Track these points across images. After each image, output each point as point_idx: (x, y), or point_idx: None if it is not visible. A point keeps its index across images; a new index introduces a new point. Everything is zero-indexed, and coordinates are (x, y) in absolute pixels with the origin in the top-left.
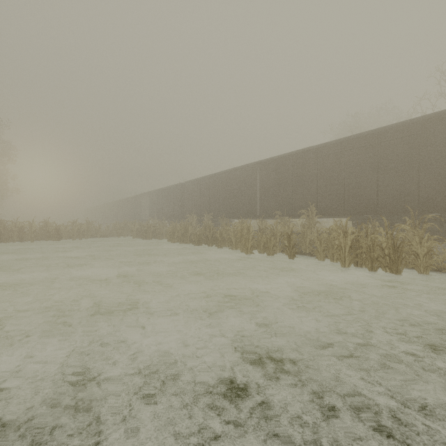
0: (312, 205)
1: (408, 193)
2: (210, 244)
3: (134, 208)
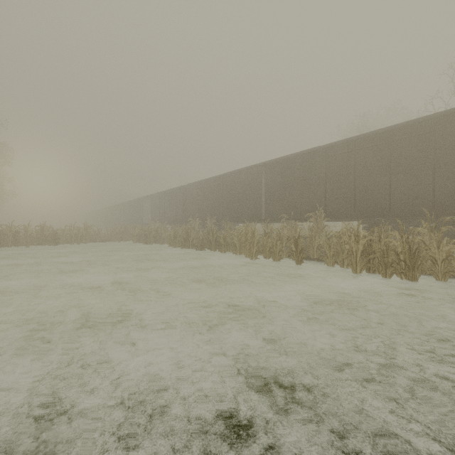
0: (320, 208)
1: (423, 194)
2: (213, 249)
3: (135, 211)
